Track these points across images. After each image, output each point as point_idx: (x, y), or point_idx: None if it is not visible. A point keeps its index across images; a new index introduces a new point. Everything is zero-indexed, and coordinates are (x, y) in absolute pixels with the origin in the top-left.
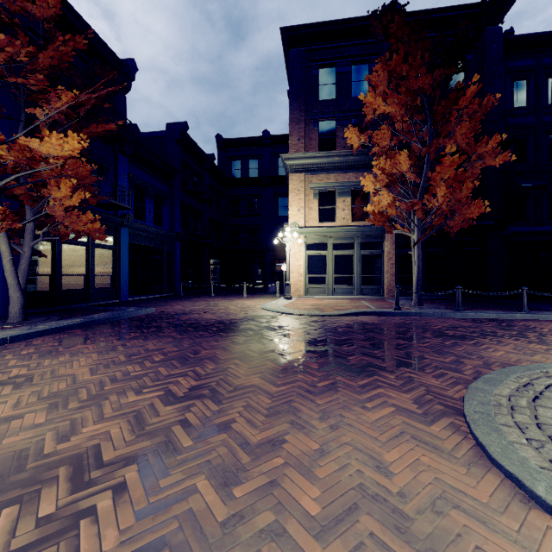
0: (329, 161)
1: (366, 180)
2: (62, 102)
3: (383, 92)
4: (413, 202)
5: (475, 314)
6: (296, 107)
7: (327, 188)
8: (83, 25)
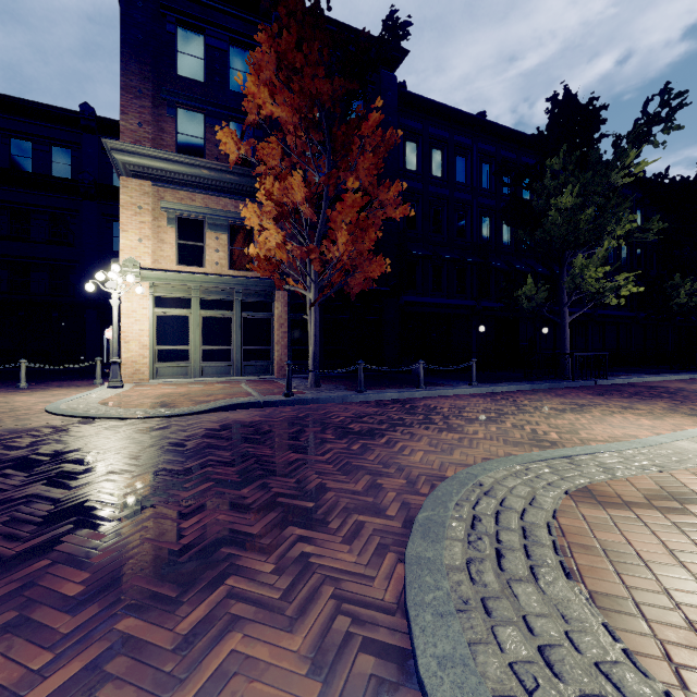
0: (193, 173)
1: (248, 210)
2: None
3: (270, 81)
4: (309, 248)
5: (378, 395)
6: (135, 69)
7: (190, 213)
8: None
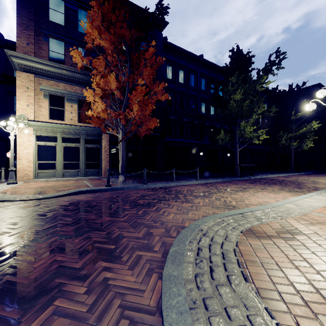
0: (58, 72)
1: (87, 92)
2: None
3: (98, 27)
4: (119, 112)
5: (153, 185)
6: (24, 14)
7: (57, 93)
8: None
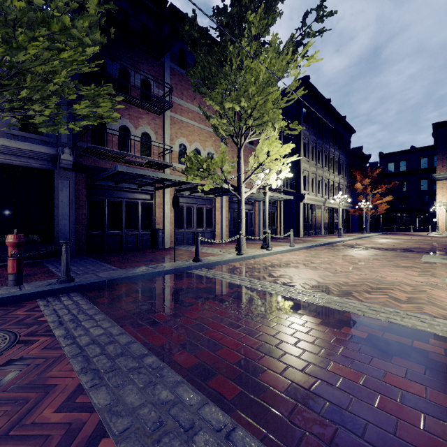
0: None
1: None
2: (383, 188)
3: None
4: None
5: None
6: (440, 153)
7: None
8: (364, 155)
